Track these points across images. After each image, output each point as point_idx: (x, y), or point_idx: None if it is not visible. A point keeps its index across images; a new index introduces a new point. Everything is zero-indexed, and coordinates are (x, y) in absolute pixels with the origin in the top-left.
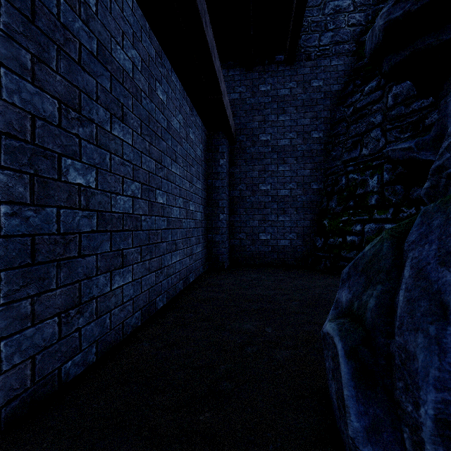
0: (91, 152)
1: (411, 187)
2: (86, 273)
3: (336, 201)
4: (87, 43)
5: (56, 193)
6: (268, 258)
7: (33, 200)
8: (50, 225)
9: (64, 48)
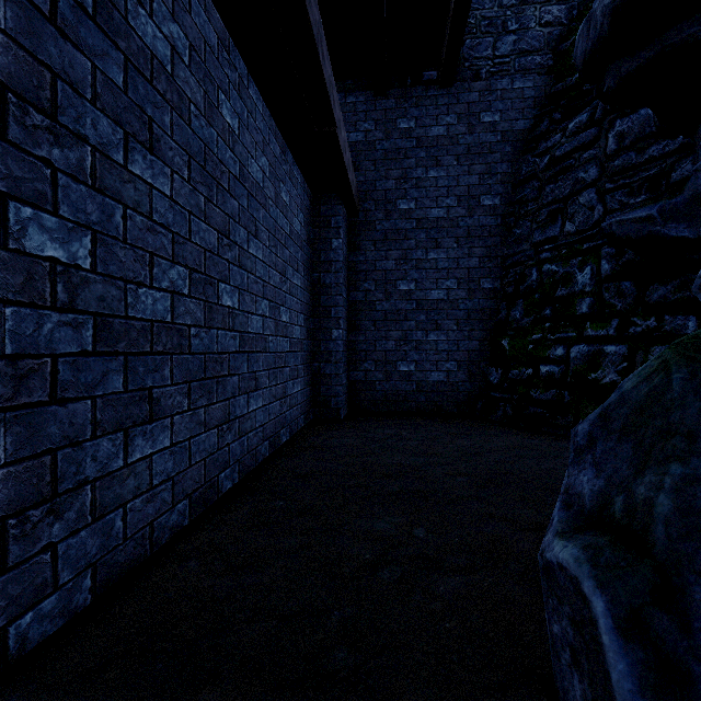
0: (82, 199)
1: (648, 283)
2: (69, 435)
3: (522, 309)
4: None
5: None
6: (411, 402)
7: None
8: None
9: None
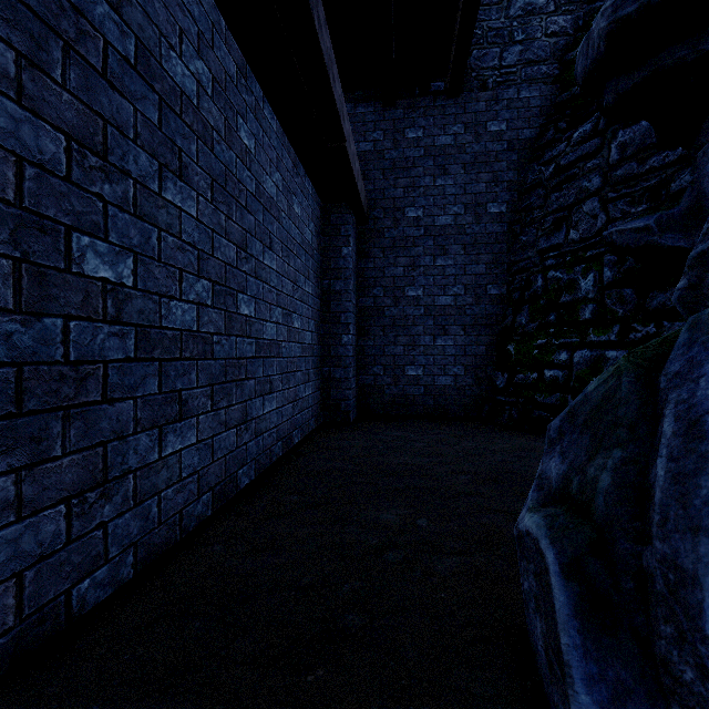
0: (126, 226)
1: (648, 291)
2: (116, 430)
3: (528, 315)
4: (119, 42)
5: (62, 293)
6: (419, 406)
7: (19, 304)
8: (51, 347)
9: (77, 48)
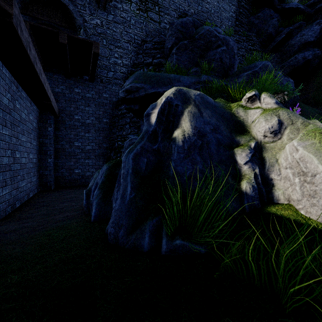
0: None
1: None
2: None
3: (113, 153)
4: None
5: None
6: (79, 182)
7: None
8: None
9: None
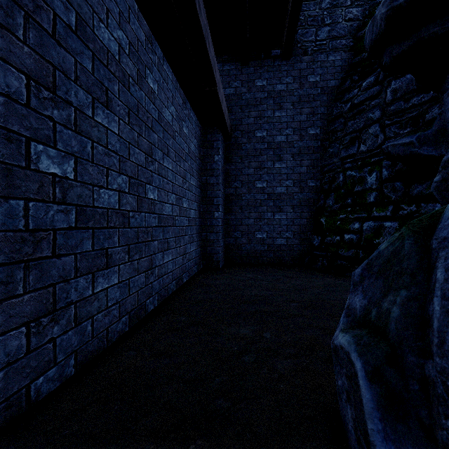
0: (69, 139)
1: (411, 183)
2: (62, 275)
3: (333, 199)
4: (64, 14)
5: (24, 183)
6: (264, 257)
7: None
8: (15, 220)
9: (34, 16)
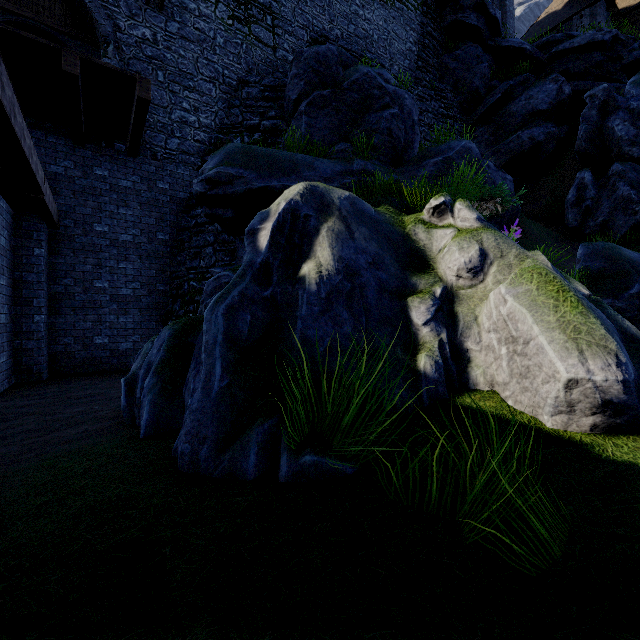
0: None
1: None
2: None
3: (180, 305)
4: None
5: None
6: (105, 365)
7: None
8: None
9: None
